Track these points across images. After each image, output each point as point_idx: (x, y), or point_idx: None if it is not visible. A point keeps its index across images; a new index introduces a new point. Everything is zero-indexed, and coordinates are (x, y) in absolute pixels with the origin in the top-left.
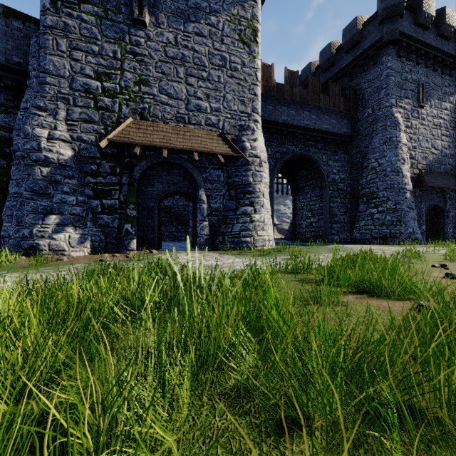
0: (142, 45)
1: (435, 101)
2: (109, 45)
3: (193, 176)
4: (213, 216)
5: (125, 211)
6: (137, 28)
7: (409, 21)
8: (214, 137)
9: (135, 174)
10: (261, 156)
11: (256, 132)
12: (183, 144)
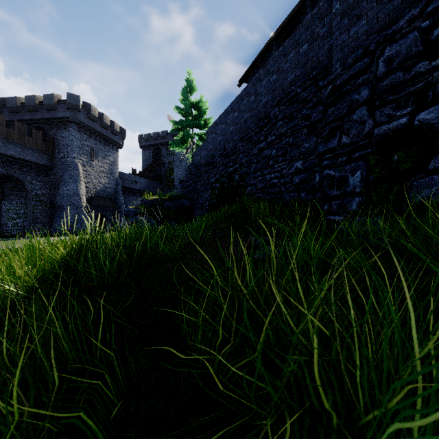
0: None
1: (101, 158)
2: None
3: None
4: None
5: None
6: None
7: (84, 114)
8: None
9: None
10: None
11: None
12: None
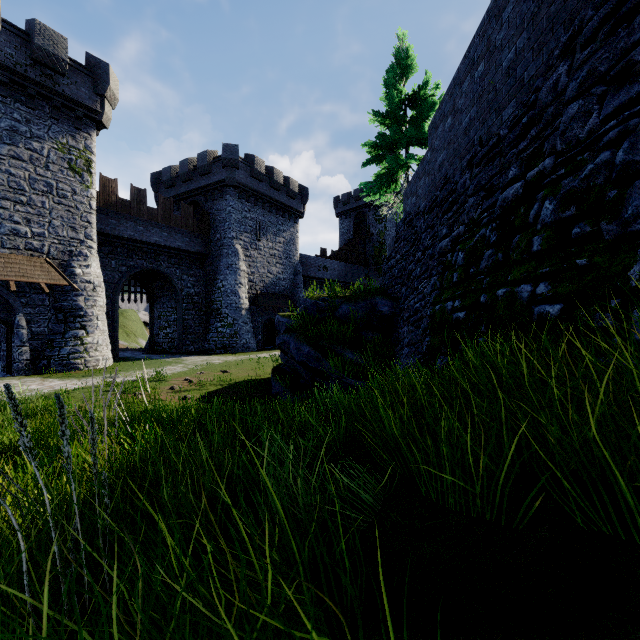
0: None
1: (271, 236)
2: None
3: (8, 301)
4: (36, 341)
5: None
6: None
7: (246, 172)
8: (37, 263)
9: None
10: (96, 282)
11: (90, 258)
12: None
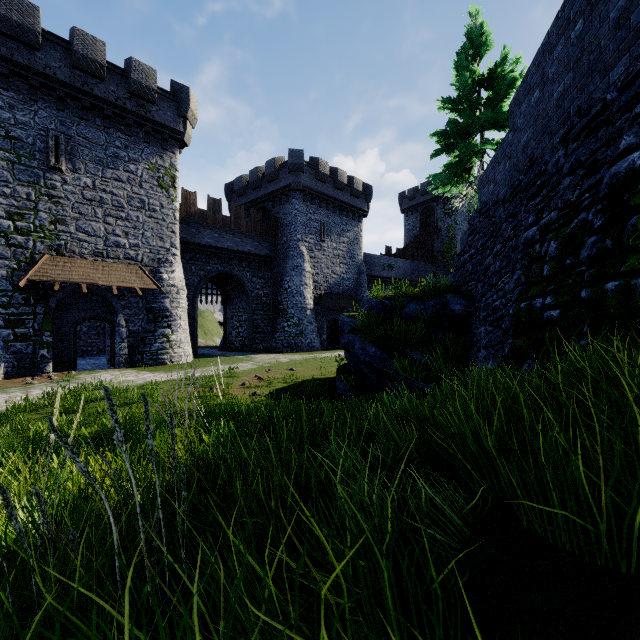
0: (58, 188)
1: (335, 236)
2: (22, 188)
3: (112, 303)
4: (132, 338)
5: (41, 338)
6: (53, 173)
7: (310, 175)
8: (133, 270)
9: (51, 305)
10: (179, 285)
11: (174, 264)
12: (102, 280)
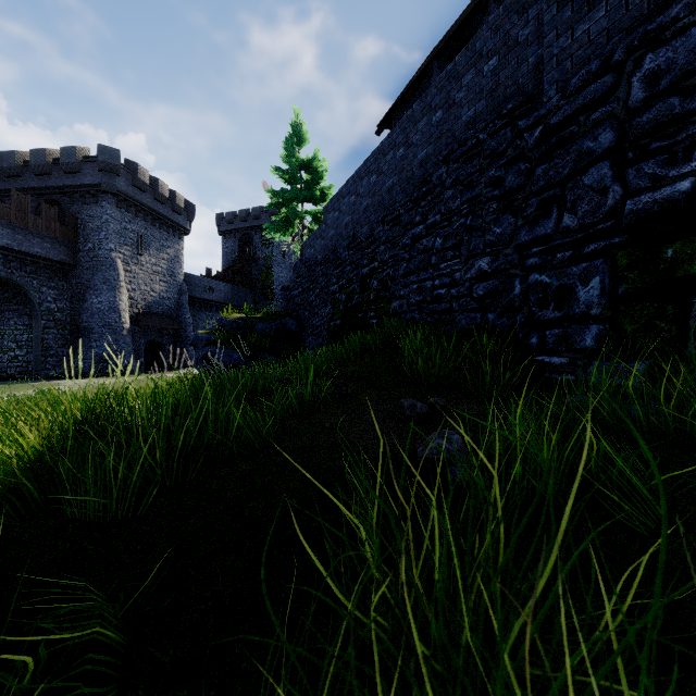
0: None
1: (154, 251)
2: None
3: None
4: None
5: None
6: None
7: (127, 180)
8: None
9: None
10: None
11: None
12: None
